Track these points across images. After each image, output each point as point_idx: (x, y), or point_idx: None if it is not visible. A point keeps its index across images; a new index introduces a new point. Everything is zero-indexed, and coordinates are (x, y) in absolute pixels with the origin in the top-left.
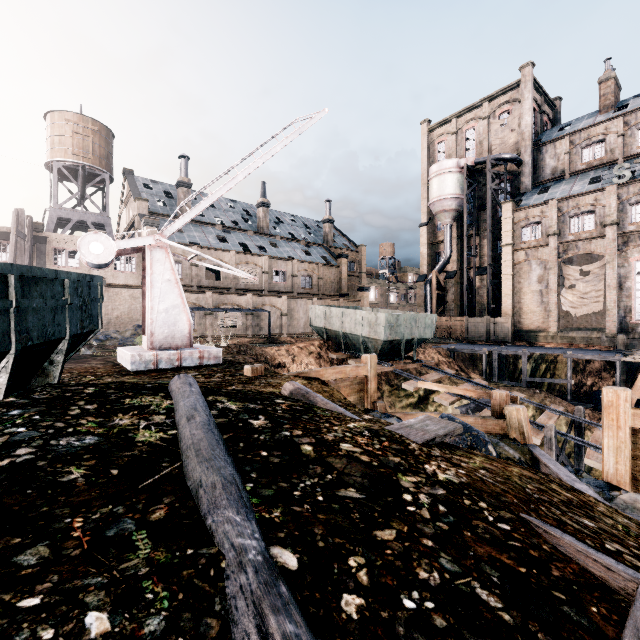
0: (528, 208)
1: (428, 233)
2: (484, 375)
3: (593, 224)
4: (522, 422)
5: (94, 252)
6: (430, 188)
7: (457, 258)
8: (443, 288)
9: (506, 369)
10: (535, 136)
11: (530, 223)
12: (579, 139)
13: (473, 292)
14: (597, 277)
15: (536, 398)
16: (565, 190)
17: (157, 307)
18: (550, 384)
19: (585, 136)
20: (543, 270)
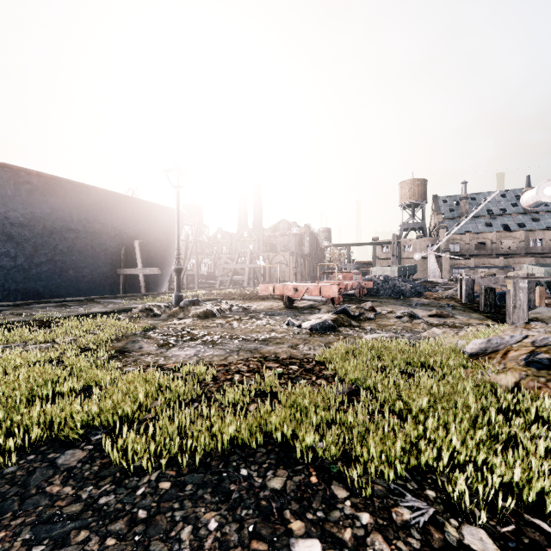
0: None
1: None
2: None
3: None
4: None
5: (416, 257)
6: None
7: None
8: None
9: None
10: None
11: None
12: None
13: None
14: None
15: None
16: None
17: (430, 269)
18: None
19: None
20: None
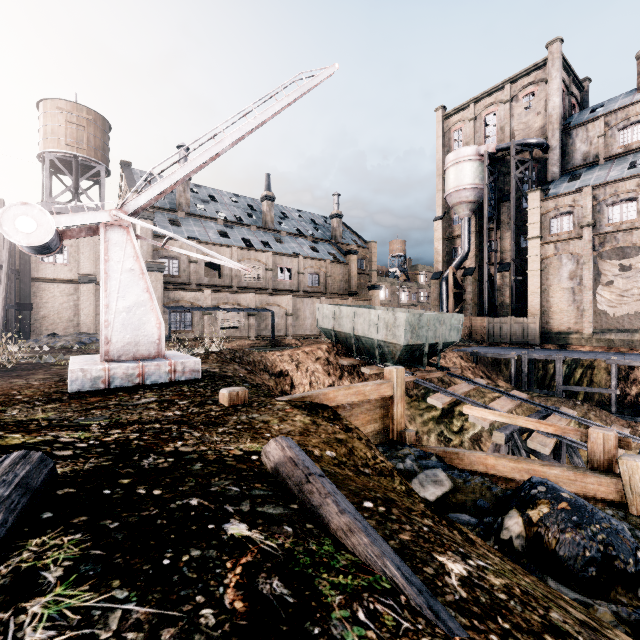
0: (558, 197)
1: (443, 227)
2: (512, 382)
3: (635, 213)
4: None
5: (22, 230)
6: (446, 178)
7: (475, 254)
8: (460, 286)
9: (535, 375)
10: (563, 120)
11: (560, 213)
12: (615, 120)
13: (494, 290)
14: (639, 272)
15: (578, 411)
16: (600, 176)
17: (115, 305)
18: (587, 393)
19: (622, 116)
20: (575, 265)
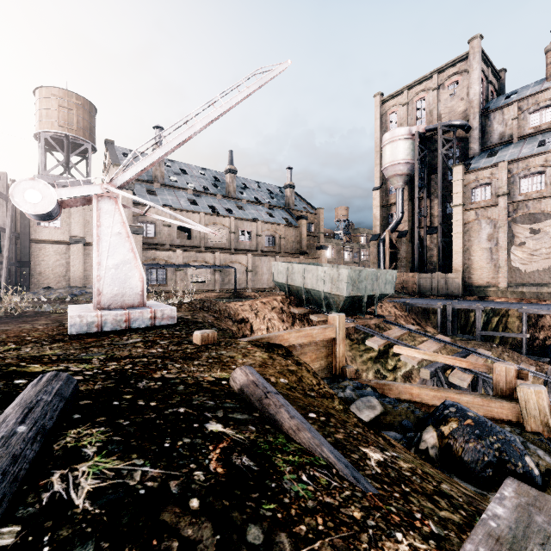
0: (478, 170)
1: (381, 196)
2: (439, 328)
3: (543, 184)
4: (545, 409)
5: (30, 201)
6: (383, 154)
7: (408, 219)
8: (395, 246)
9: (458, 322)
10: (482, 104)
11: (480, 184)
12: (527, 105)
13: (424, 250)
14: (547, 235)
15: (494, 352)
16: (514, 153)
17: (105, 262)
18: (502, 337)
19: (533, 102)
20: (493, 229)
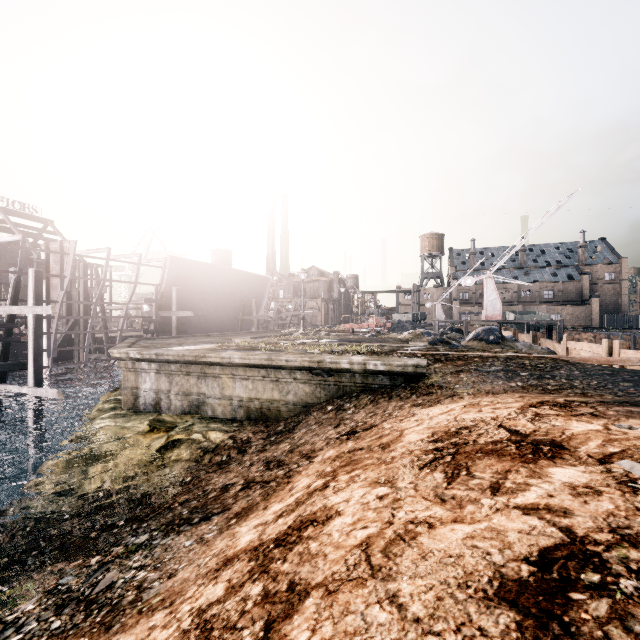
0: None
1: None
2: None
3: None
4: None
5: (427, 306)
6: None
7: None
8: None
9: None
10: None
11: None
12: None
13: None
14: None
15: None
16: None
17: (438, 315)
18: None
19: None
20: None
